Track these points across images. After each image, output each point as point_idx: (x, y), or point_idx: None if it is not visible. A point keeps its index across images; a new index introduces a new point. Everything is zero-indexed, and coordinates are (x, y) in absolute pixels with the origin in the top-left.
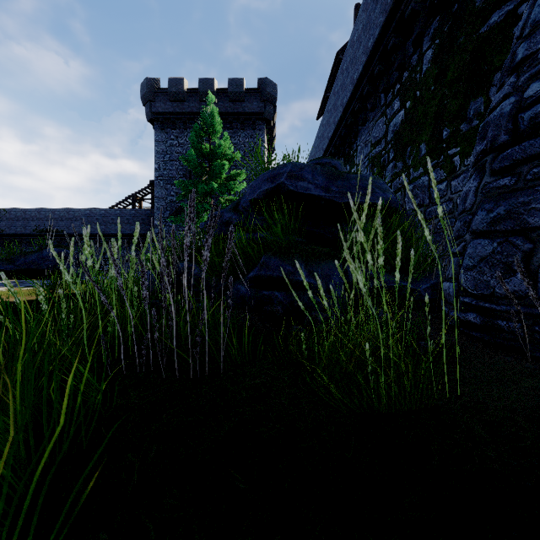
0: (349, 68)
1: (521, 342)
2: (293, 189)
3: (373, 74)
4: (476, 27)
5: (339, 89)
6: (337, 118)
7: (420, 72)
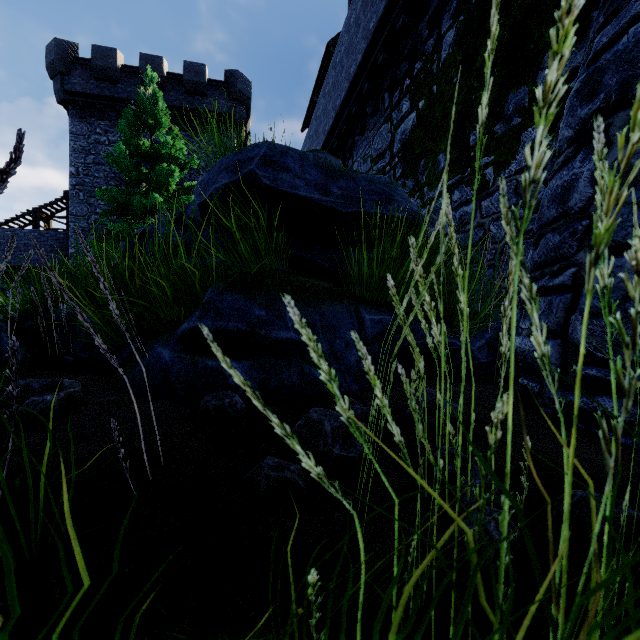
0: (344, 60)
1: None
2: (269, 184)
3: (375, 66)
4: None
5: (331, 89)
6: (329, 126)
7: (438, 60)
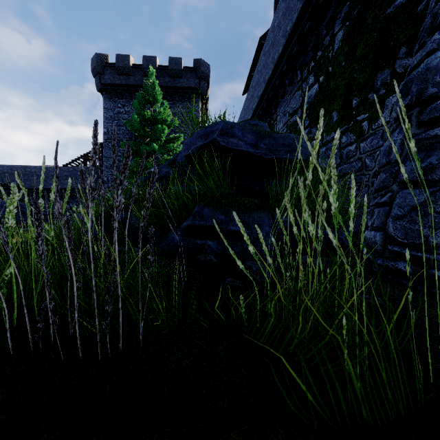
0: (271, 50)
1: None
2: (224, 145)
3: (291, 54)
4: (383, 8)
5: (262, 68)
6: (260, 92)
7: (332, 50)
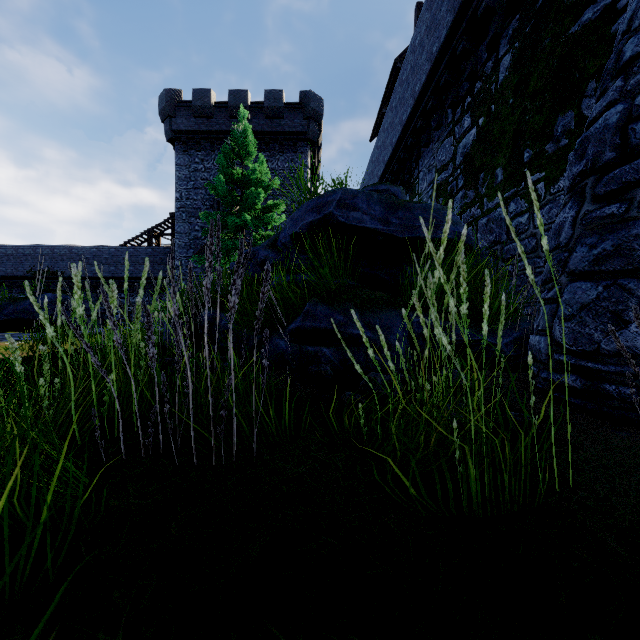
0: (410, 79)
1: (635, 412)
2: (344, 221)
3: (438, 85)
4: (565, 26)
5: (397, 104)
6: (395, 138)
7: (496, 82)
